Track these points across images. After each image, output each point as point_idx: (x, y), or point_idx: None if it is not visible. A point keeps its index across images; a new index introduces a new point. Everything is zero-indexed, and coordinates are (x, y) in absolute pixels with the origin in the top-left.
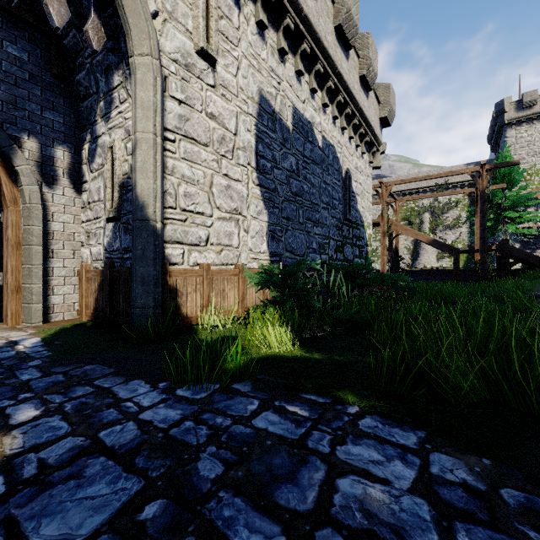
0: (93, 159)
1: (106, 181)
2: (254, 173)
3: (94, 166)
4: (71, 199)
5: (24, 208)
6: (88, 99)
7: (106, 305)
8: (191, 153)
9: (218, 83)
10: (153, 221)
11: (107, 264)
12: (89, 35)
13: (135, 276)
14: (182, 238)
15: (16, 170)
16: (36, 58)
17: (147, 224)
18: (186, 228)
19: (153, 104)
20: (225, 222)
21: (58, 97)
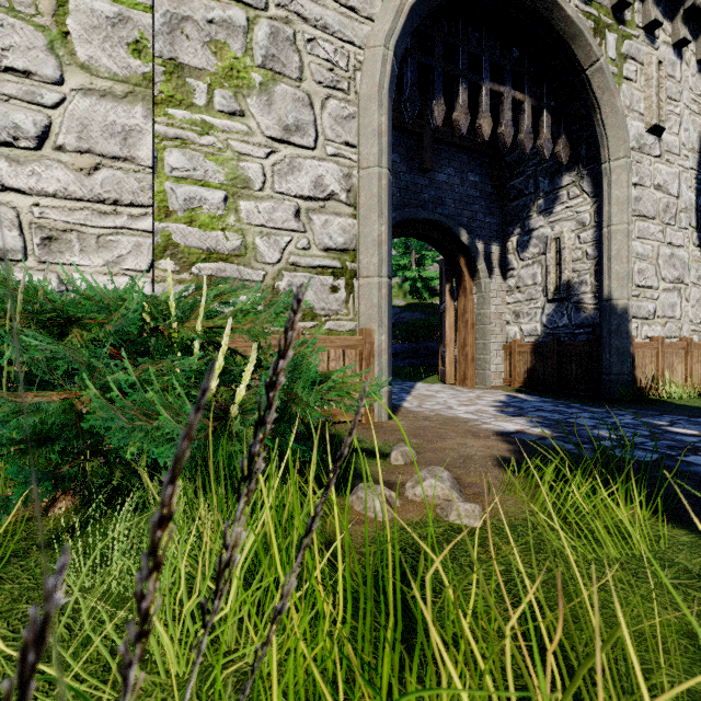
0: (524, 249)
1: (549, 268)
2: (694, 233)
3: (527, 255)
4: (499, 285)
5: (478, 297)
6: (520, 199)
7: (554, 374)
8: (642, 230)
9: (663, 150)
10: (627, 300)
11: (555, 339)
12: (561, 155)
13: (608, 347)
14: (636, 313)
15: (476, 269)
16: (482, 177)
17: (621, 302)
18: (639, 303)
19: (627, 198)
20: (668, 293)
21: (493, 203)
